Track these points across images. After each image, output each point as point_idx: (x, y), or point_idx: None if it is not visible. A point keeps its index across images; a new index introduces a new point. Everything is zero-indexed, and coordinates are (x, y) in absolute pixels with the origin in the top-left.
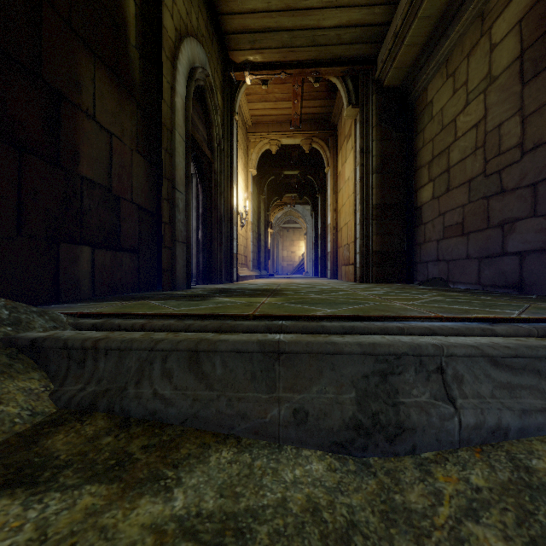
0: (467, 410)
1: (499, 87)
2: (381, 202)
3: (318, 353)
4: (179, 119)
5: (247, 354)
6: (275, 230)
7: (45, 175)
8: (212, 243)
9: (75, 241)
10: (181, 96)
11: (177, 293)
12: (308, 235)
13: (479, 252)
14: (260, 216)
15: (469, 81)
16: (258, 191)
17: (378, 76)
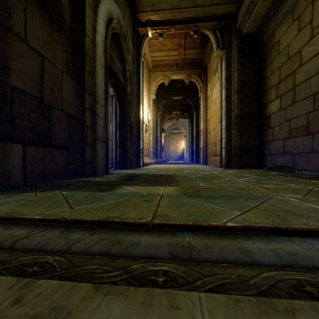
0: None
1: None
2: (240, 113)
3: None
4: (99, 51)
5: None
6: (167, 134)
7: None
8: (125, 142)
9: (5, 139)
10: (101, 36)
11: (95, 179)
12: (186, 136)
13: None
14: (157, 125)
15: (314, 20)
16: (156, 109)
17: (238, 27)
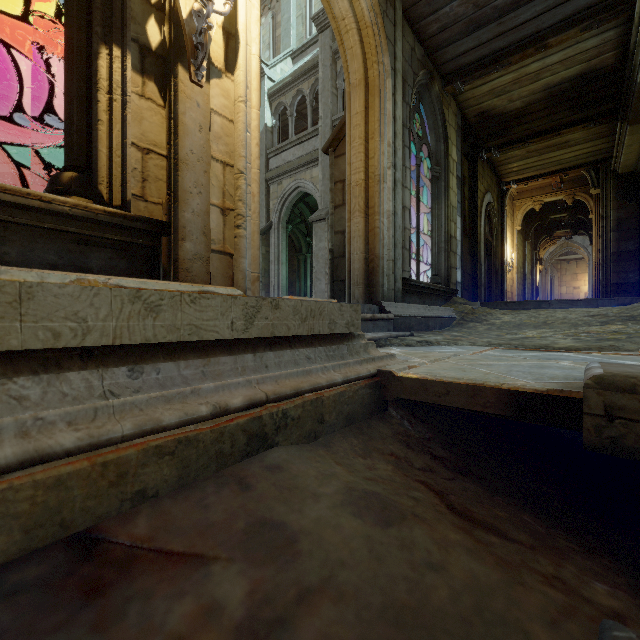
0: (550, 307)
1: None
2: (617, 251)
3: (527, 302)
4: (482, 236)
5: (515, 303)
6: (547, 265)
7: None
8: (492, 285)
9: None
10: (482, 226)
11: None
12: (590, 267)
13: None
14: (525, 258)
15: None
16: (524, 237)
17: (613, 169)
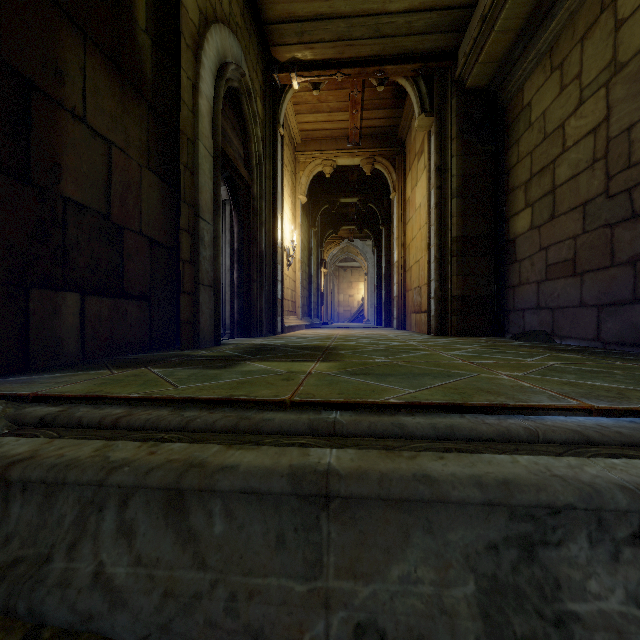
0: None
1: (629, 76)
2: (463, 234)
3: (401, 500)
4: (204, 126)
5: (270, 497)
6: (330, 270)
7: (6, 194)
8: (249, 286)
9: (54, 285)
10: (207, 98)
11: (199, 353)
12: (369, 275)
13: (599, 298)
14: (311, 253)
15: (584, 73)
16: (309, 223)
17: (459, 74)
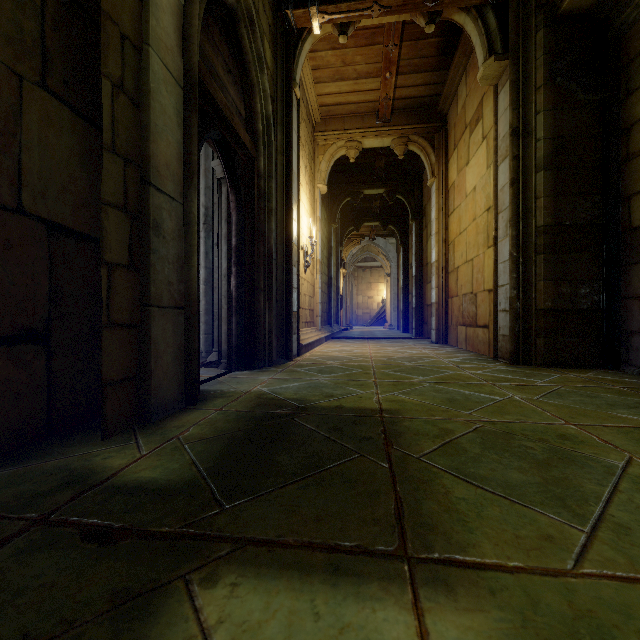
0: None
1: None
2: (555, 221)
3: None
4: (164, 29)
5: None
6: (349, 271)
7: None
8: (253, 298)
9: None
10: None
11: (126, 457)
12: (392, 276)
13: None
14: (331, 252)
15: None
16: (329, 218)
17: None
